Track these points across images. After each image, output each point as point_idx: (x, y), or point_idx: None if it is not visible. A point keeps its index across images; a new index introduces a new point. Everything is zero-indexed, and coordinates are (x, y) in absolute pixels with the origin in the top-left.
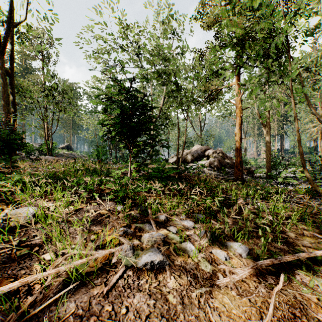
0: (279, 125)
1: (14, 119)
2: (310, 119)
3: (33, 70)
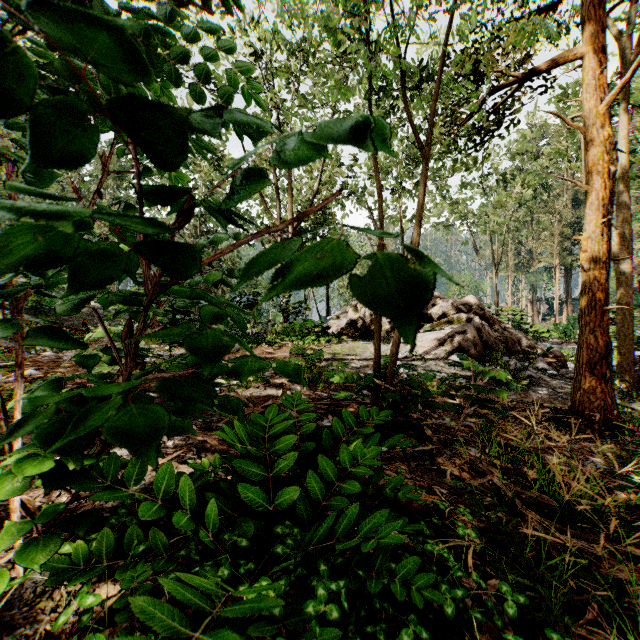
0: (566, 245)
1: None
2: (635, 232)
3: None
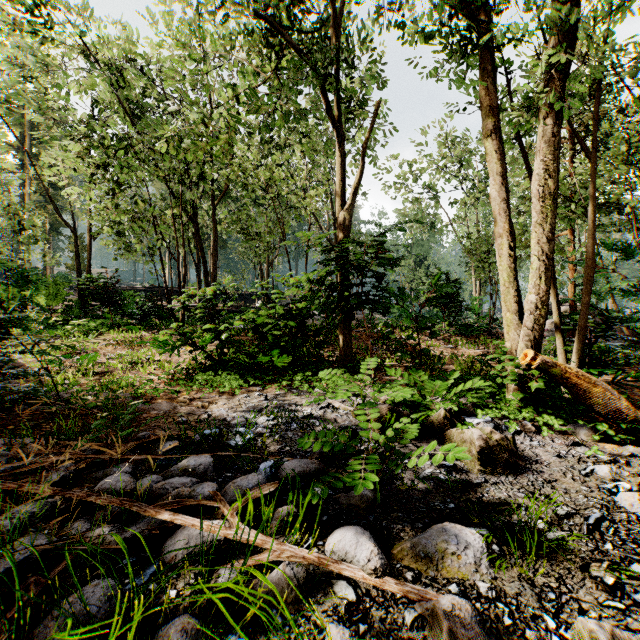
0: None
1: None
2: None
3: None
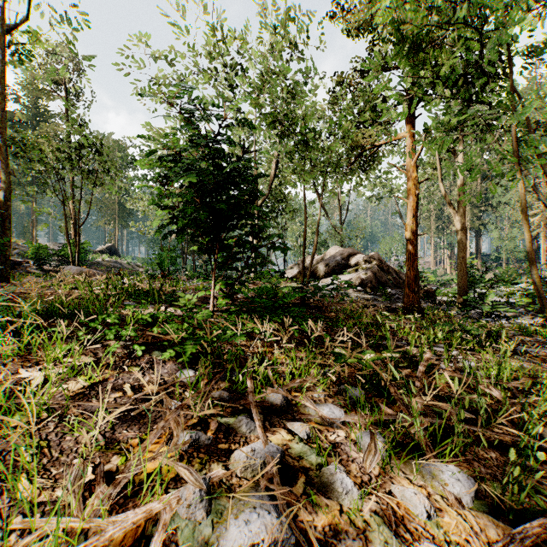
0: (474, 212)
1: (6, 200)
2: (527, 202)
3: (50, 116)
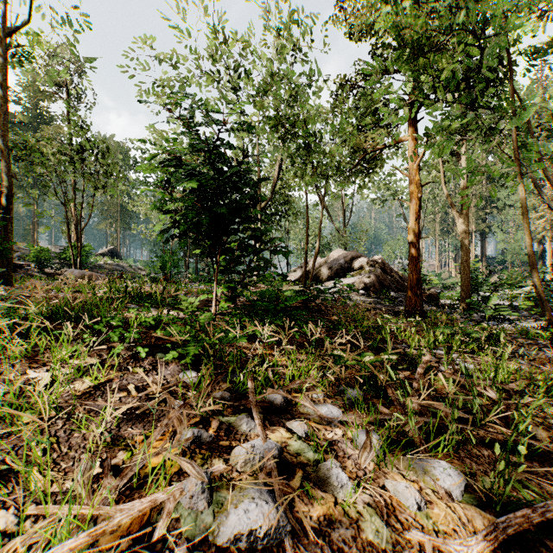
0: (479, 214)
1: (8, 203)
2: (532, 205)
3: (52, 118)
